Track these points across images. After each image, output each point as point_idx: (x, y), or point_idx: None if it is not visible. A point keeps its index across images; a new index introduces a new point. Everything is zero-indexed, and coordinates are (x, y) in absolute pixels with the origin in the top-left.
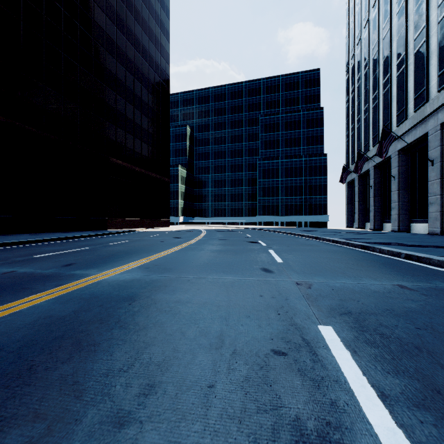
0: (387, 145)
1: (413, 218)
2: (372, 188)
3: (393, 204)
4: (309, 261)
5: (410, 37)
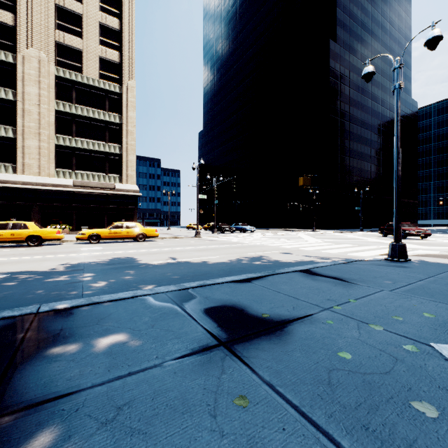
0: None
1: None
2: None
3: None
4: None
5: None
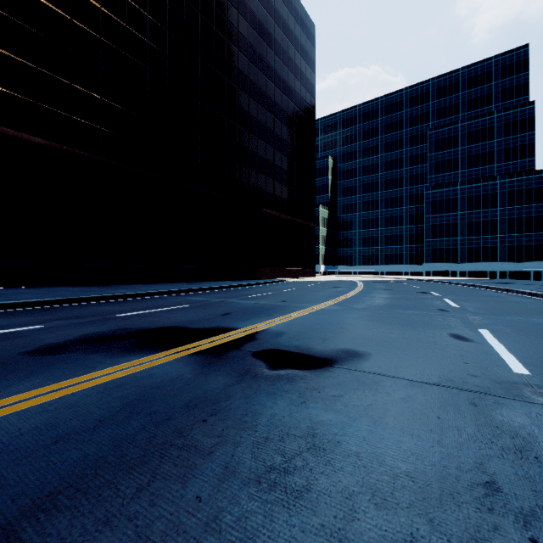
0: None
1: None
2: None
3: None
4: (486, 307)
5: None
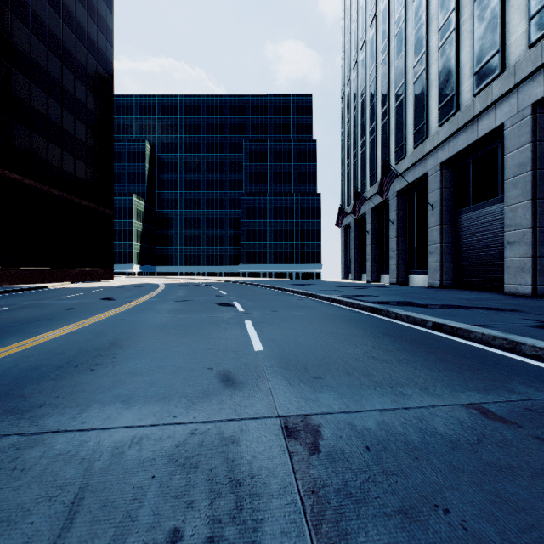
0: (388, 183)
1: (411, 269)
2: (370, 234)
3: (391, 253)
4: (306, 345)
5: (409, 63)
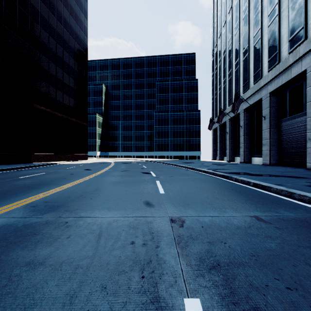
0: (238, 105)
1: (252, 154)
2: (228, 134)
3: (240, 144)
4: (185, 192)
5: (251, 35)
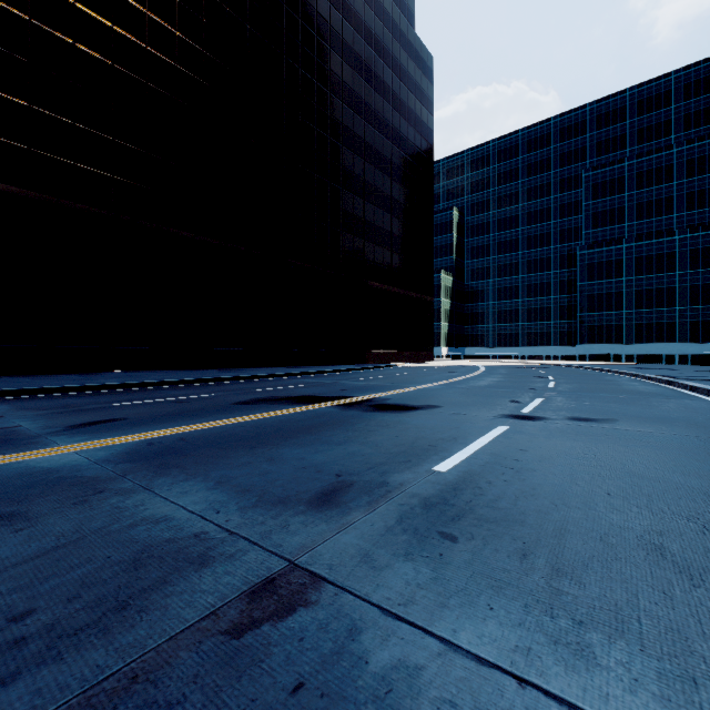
0: None
1: None
2: None
3: None
4: (577, 388)
5: None
